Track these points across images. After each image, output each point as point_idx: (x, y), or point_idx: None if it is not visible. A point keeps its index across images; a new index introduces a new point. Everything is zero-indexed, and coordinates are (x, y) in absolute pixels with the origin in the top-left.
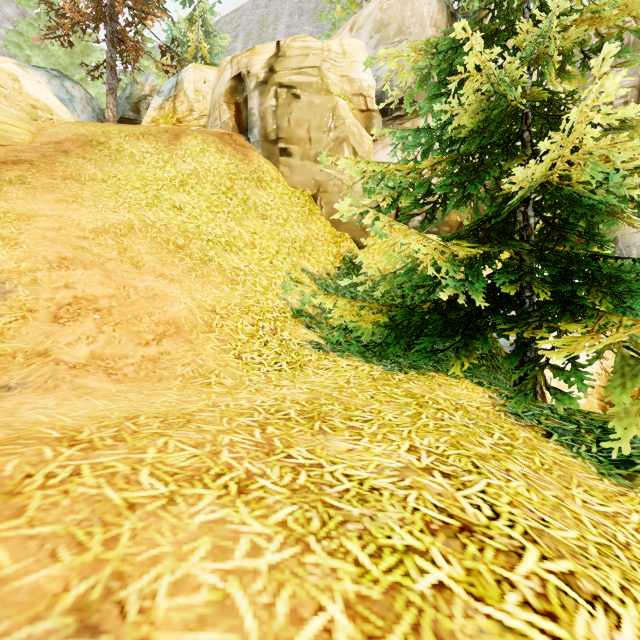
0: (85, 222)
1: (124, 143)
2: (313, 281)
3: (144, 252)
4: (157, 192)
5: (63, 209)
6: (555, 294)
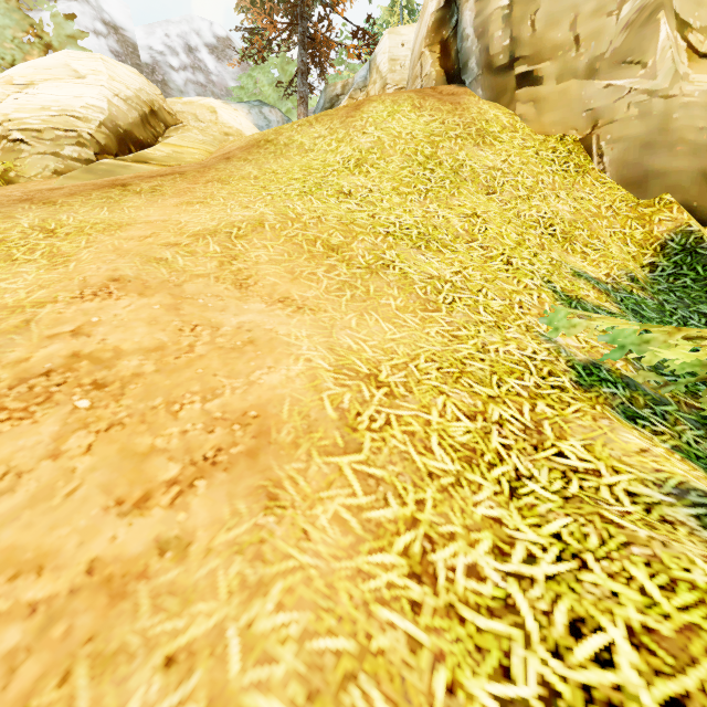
0: (193, 224)
1: (295, 135)
2: (604, 294)
3: (265, 260)
4: (321, 179)
5: (177, 212)
6: None
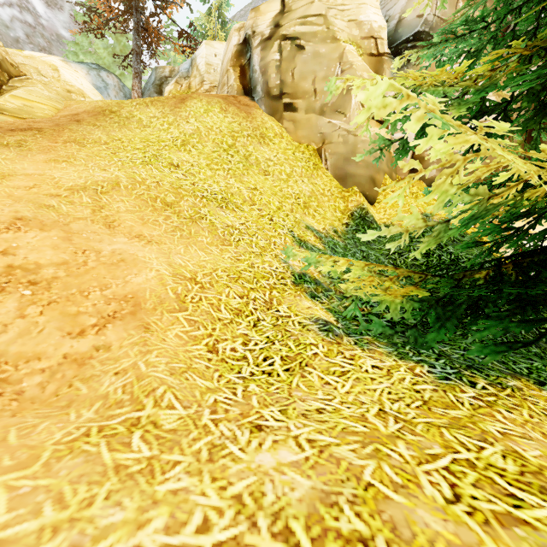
0: (66, 180)
1: (134, 111)
2: (318, 239)
3: (124, 210)
4: (157, 152)
5: (48, 168)
6: None
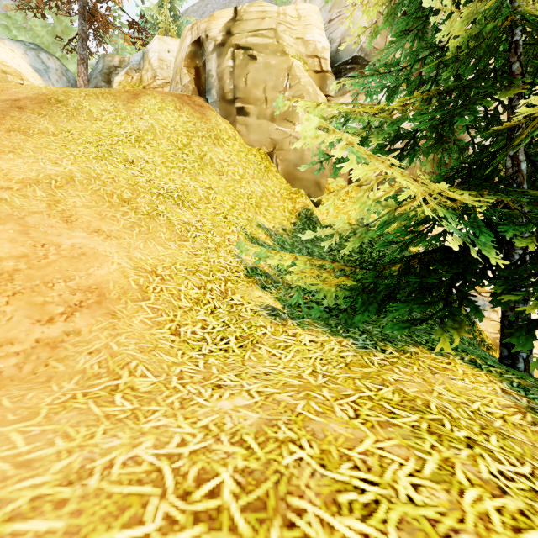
0: (15, 172)
1: (83, 102)
2: (269, 237)
3: (80, 205)
4: (110, 146)
5: None
6: None
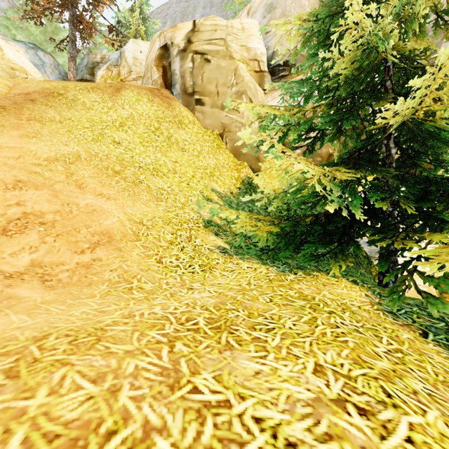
0: (41, 152)
1: (78, 94)
2: (220, 198)
3: (87, 176)
4: (101, 131)
5: (24, 142)
6: (415, 209)
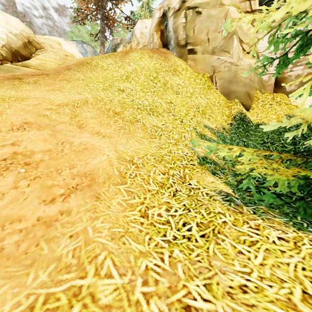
0: (57, 100)
1: (99, 61)
2: (213, 134)
3: (89, 117)
4: (111, 83)
5: (48, 94)
6: None
